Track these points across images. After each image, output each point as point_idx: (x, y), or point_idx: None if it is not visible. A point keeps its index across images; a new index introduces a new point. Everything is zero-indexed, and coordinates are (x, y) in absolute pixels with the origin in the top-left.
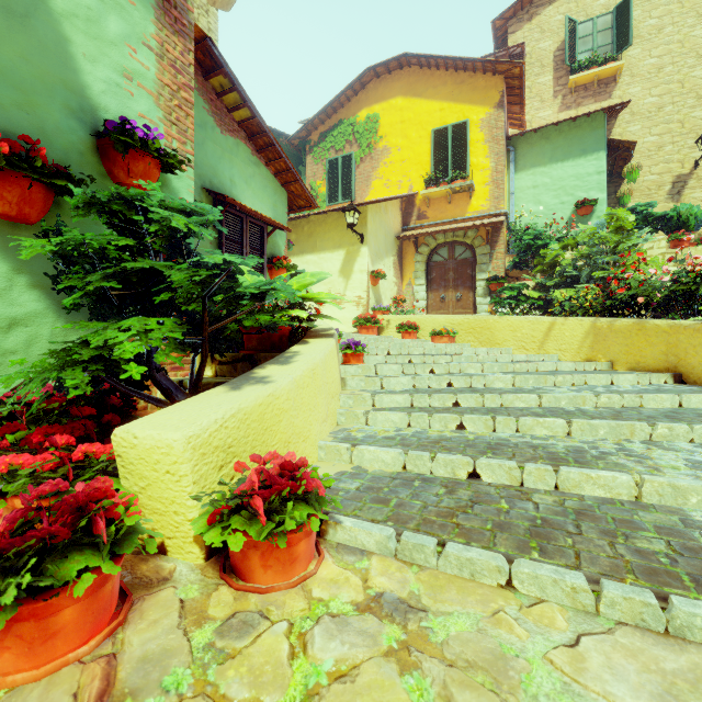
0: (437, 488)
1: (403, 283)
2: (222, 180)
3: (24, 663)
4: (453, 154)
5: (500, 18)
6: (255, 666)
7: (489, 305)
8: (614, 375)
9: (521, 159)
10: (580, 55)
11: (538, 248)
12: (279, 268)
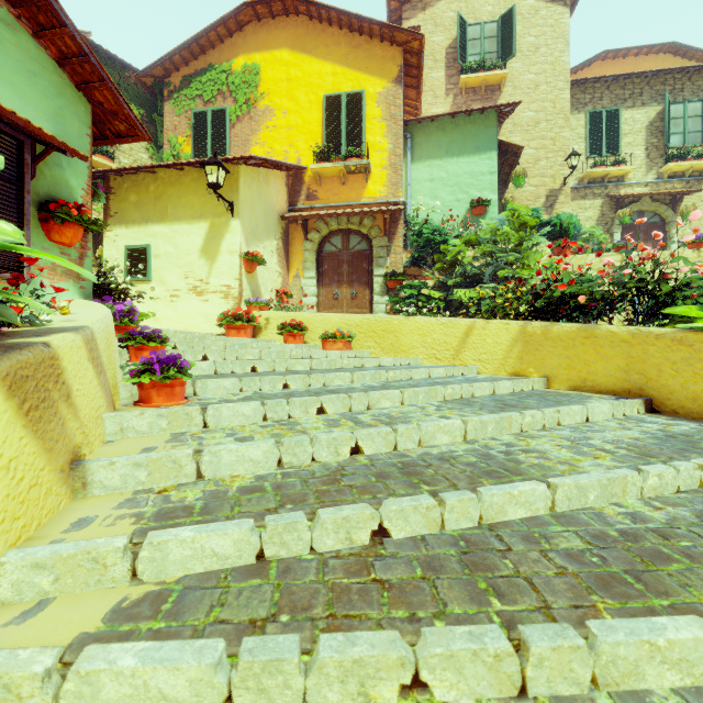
0: None
1: (289, 275)
2: None
3: None
4: (348, 127)
5: None
6: None
7: (387, 305)
8: (590, 407)
9: (418, 148)
10: (470, 57)
11: (436, 244)
12: (62, 220)
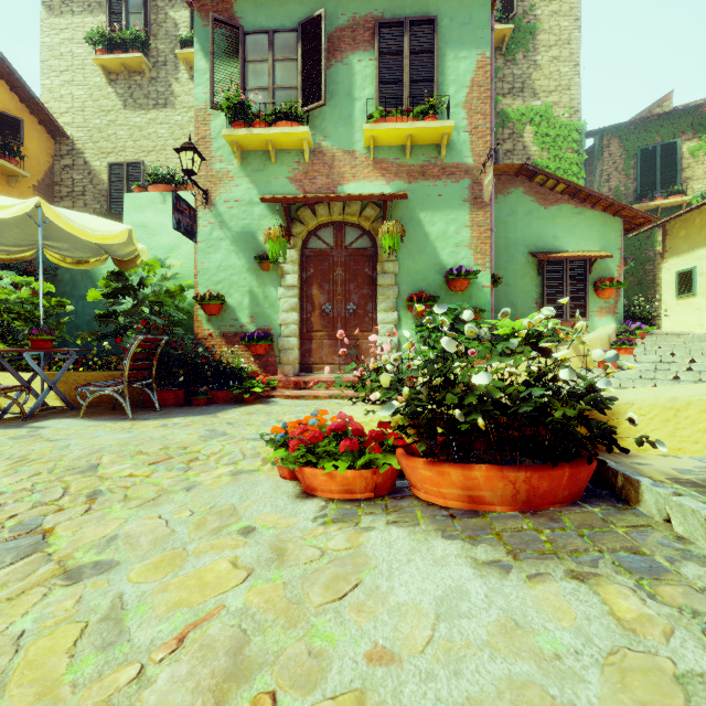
0: None
1: None
2: (545, 241)
3: None
4: None
5: None
6: None
7: None
8: None
9: None
10: None
11: None
12: (603, 289)
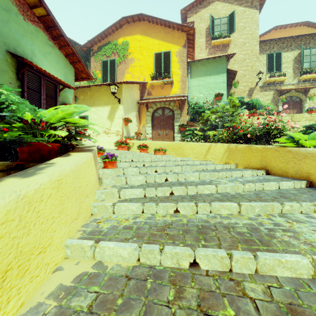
0: (167, 289)
1: (140, 125)
2: (24, 50)
3: None
4: (164, 65)
5: (184, 9)
6: None
7: (180, 137)
8: (243, 171)
9: (193, 73)
10: (216, 32)
11: (200, 112)
12: None
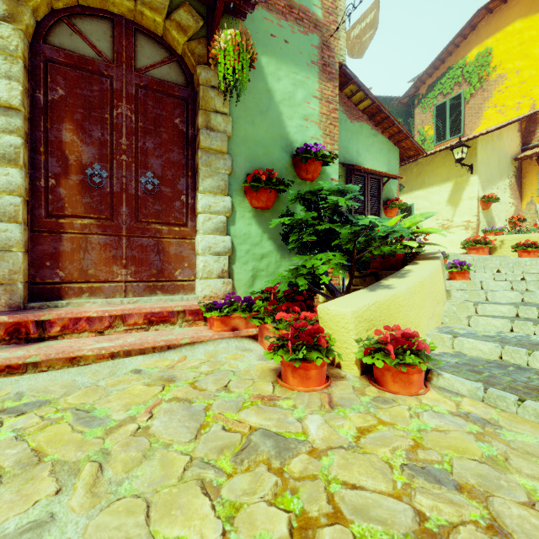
0: (530, 374)
1: (522, 202)
2: (351, 154)
3: (300, 385)
4: None
5: None
6: (392, 414)
7: None
8: None
9: None
10: None
11: None
12: (392, 207)
